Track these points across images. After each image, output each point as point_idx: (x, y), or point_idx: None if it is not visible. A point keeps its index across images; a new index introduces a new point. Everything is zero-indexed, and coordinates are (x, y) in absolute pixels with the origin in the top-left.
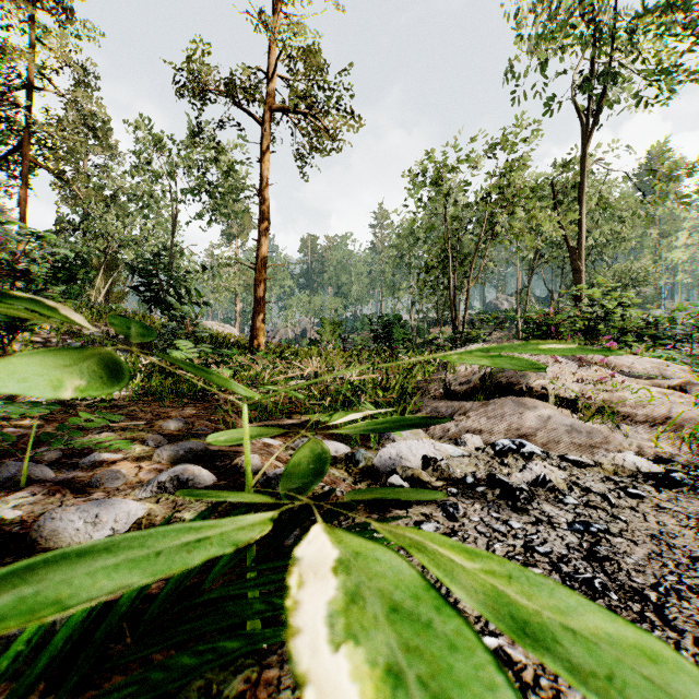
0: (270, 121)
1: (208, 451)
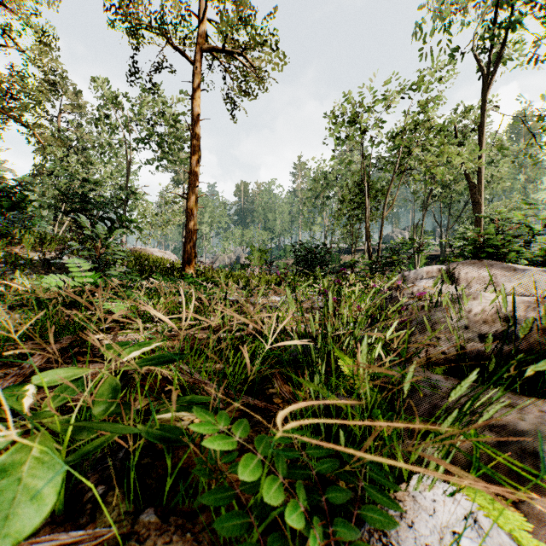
0: (200, 61)
1: None
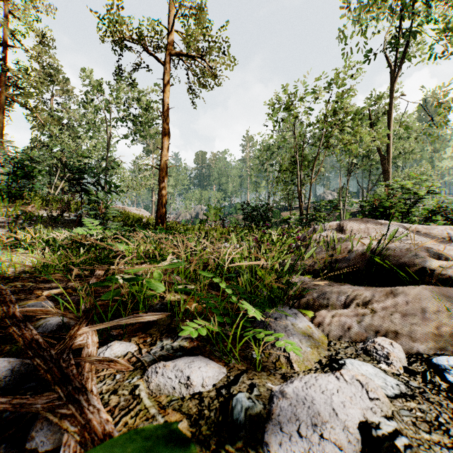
0: (170, 63)
1: (18, 374)
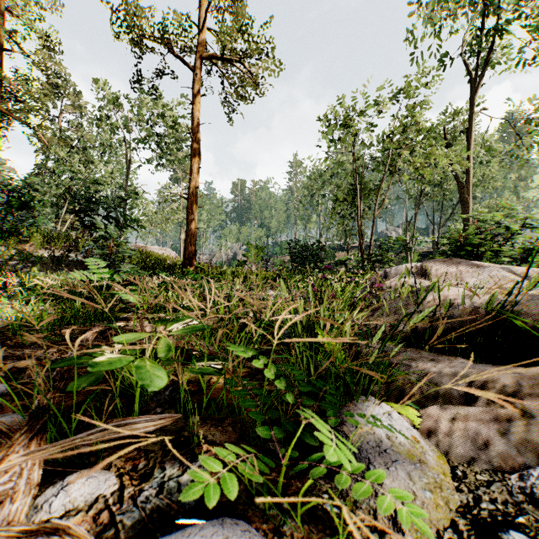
0: (200, 68)
1: None
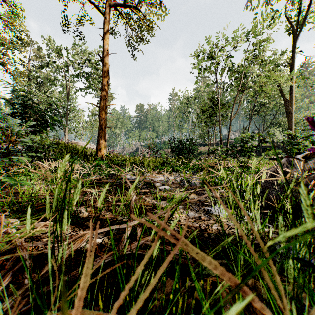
0: (109, 13)
1: None
